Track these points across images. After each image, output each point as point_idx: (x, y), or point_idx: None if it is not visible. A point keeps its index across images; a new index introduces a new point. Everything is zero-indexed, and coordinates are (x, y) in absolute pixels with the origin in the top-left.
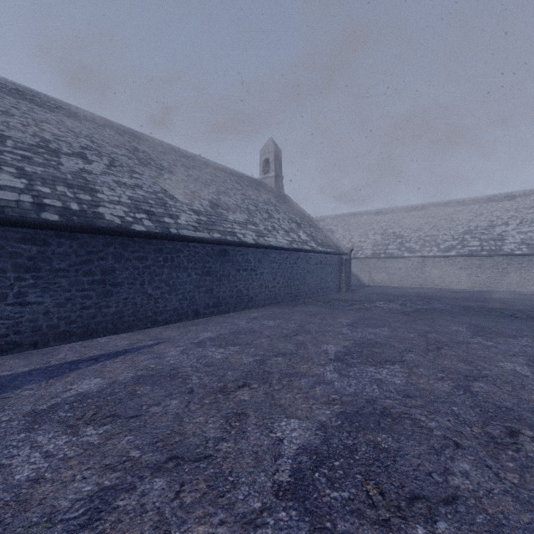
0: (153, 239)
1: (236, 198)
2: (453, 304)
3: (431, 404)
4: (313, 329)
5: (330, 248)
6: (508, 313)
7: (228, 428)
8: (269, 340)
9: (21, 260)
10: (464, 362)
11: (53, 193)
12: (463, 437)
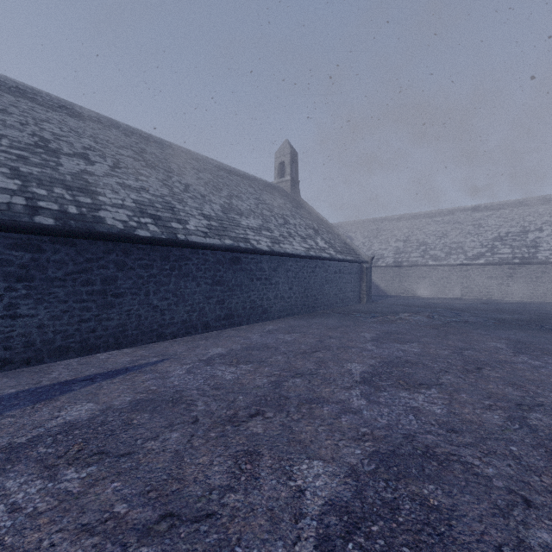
0: (159, 245)
1: (250, 202)
2: (485, 316)
3: (483, 441)
4: (334, 345)
5: (350, 255)
6: (549, 327)
7: (237, 472)
8: (286, 357)
9: (12, 268)
10: (512, 386)
11: (50, 196)
12: (532, 491)
